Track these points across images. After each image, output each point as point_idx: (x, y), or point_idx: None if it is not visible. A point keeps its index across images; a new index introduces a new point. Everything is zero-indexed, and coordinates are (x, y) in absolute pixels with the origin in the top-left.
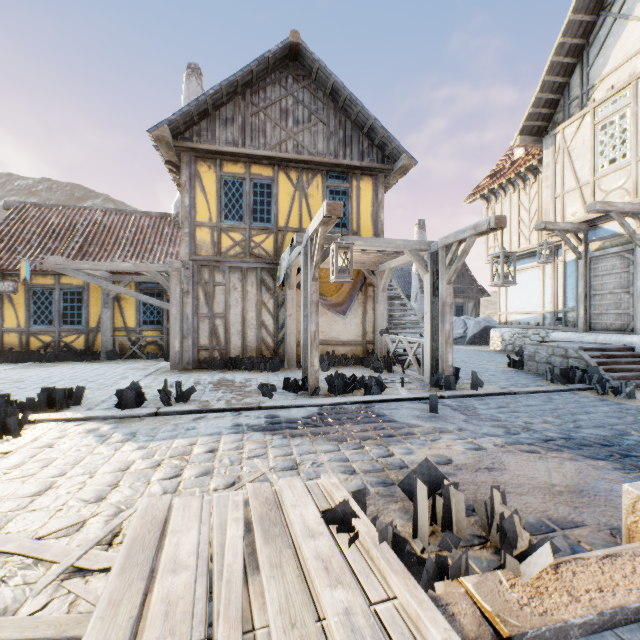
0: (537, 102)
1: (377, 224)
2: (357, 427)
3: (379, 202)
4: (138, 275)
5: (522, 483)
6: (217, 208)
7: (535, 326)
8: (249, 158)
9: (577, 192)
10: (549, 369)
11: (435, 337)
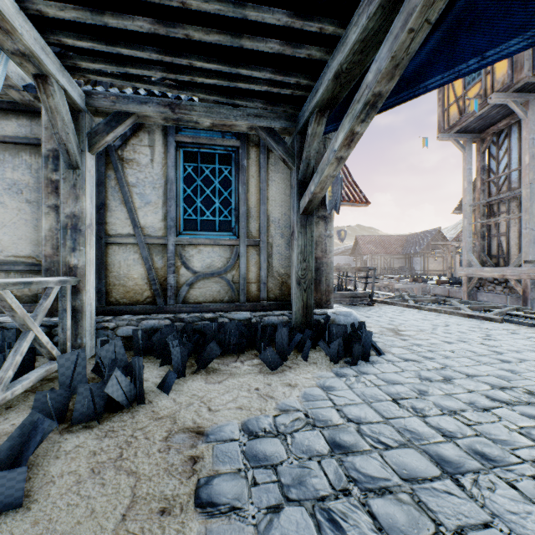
0: None
1: None
2: None
3: None
4: None
5: None
6: (473, 227)
7: None
8: None
9: None
10: None
11: None
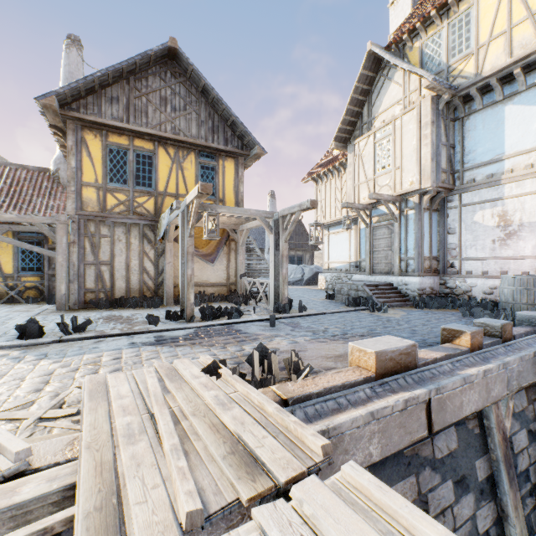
0: (344, 121)
1: (238, 195)
2: (222, 338)
3: (239, 178)
4: (16, 225)
5: (314, 355)
6: (103, 171)
7: (345, 271)
8: (133, 133)
9: (366, 184)
10: (347, 298)
11: (277, 278)
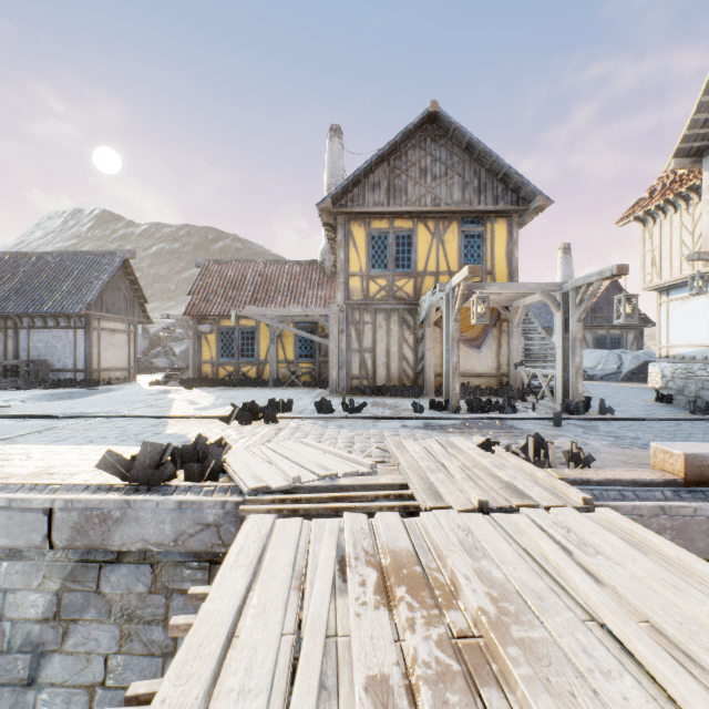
0: (693, 123)
1: (511, 262)
2: (493, 431)
3: (513, 241)
4: (295, 316)
5: (608, 458)
6: (366, 259)
7: (702, 361)
8: (392, 214)
9: None
10: (693, 402)
11: (567, 369)
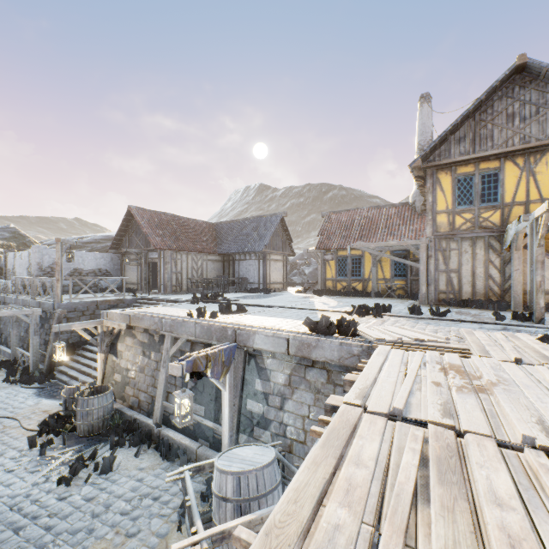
0: None
1: None
2: None
3: None
4: (391, 246)
5: None
6: (451, 199)
7: None
8: (477, 159)
9: None
10: None
11: None
